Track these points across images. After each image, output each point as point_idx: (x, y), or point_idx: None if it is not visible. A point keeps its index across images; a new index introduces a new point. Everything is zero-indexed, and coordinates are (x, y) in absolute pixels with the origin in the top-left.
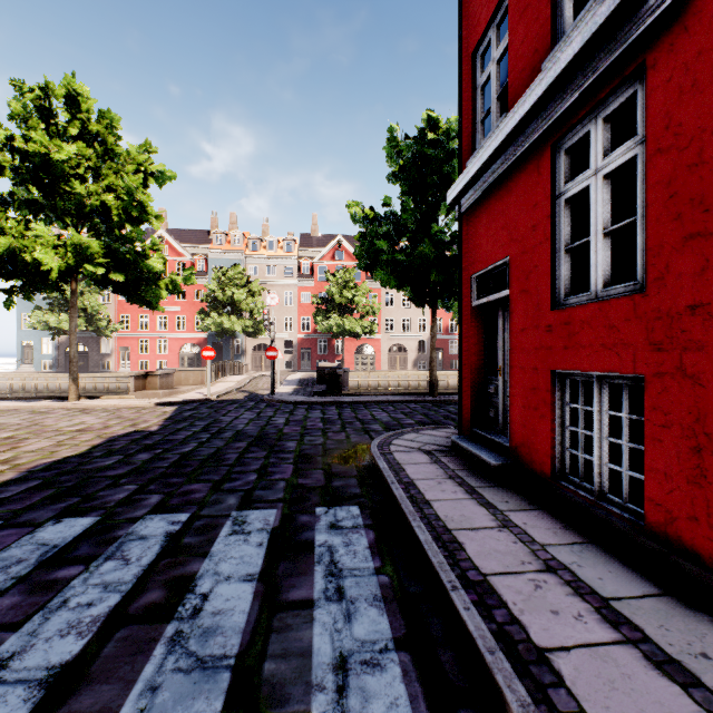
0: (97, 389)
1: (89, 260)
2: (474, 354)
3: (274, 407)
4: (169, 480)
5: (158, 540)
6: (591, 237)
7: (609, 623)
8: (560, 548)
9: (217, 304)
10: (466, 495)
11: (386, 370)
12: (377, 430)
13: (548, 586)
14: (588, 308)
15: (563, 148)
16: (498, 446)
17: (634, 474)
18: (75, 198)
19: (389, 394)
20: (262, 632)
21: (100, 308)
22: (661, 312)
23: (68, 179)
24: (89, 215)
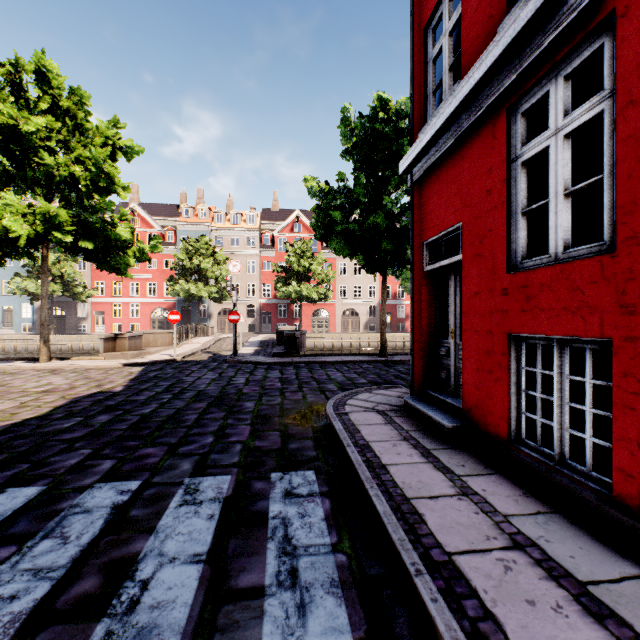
0: (73, 350)
1: (58, 228)
2: (425, 318)
3: (236, 367)
4: (125, 444)
5: (103, 513)
6: (550, 199)
7: (593, 616)
8: (524, 519)
9: (185, 272)
10: (421, 458)
11: (339, 332)
12: (332, 390)
13: (519, 567)
14: (548, 270)
15: (519, 111)
16: (450, 407)
17: (599, 441)
18: (44, 169)
19: (343, 355)
20: (204, 632)
21: (76, 275)
22: (633, 273)
23: (37, 151)
24: (59, 185)
